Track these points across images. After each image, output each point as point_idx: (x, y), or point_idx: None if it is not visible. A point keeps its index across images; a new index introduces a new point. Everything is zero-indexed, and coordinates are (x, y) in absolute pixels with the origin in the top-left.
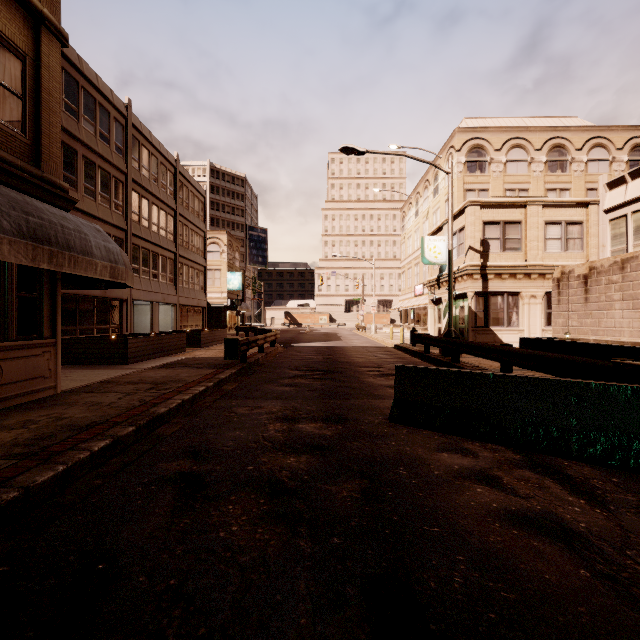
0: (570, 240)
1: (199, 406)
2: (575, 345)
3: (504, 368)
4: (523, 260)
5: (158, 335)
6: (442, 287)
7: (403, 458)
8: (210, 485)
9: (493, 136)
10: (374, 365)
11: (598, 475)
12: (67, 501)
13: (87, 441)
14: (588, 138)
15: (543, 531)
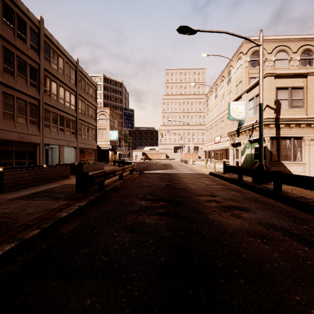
0: None
1: None
2: None
3: None
4: (305, 114)
5: (41, 167)
6: (241, 135)
7: None
8: None
9: (267, 45)
10: (207, 193)
11: None
12: None
13: None
14: None
15: None
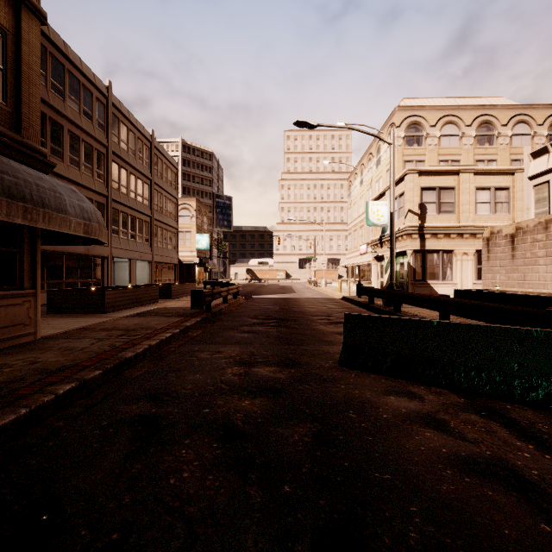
0: (498, 204)
1: (165, 351)
2: (506, 296)
3: (442, 317)
4: (456, 221)
5: (133, 287)
6: (384, 246)
7: (352, 401)
8: (166, 428)
9: (429, 114)
10: (324, 314)
11: (542, 419)
12: (27, 444)
13: (54, 384)
14: (512, 115)
15: (496, 479)
